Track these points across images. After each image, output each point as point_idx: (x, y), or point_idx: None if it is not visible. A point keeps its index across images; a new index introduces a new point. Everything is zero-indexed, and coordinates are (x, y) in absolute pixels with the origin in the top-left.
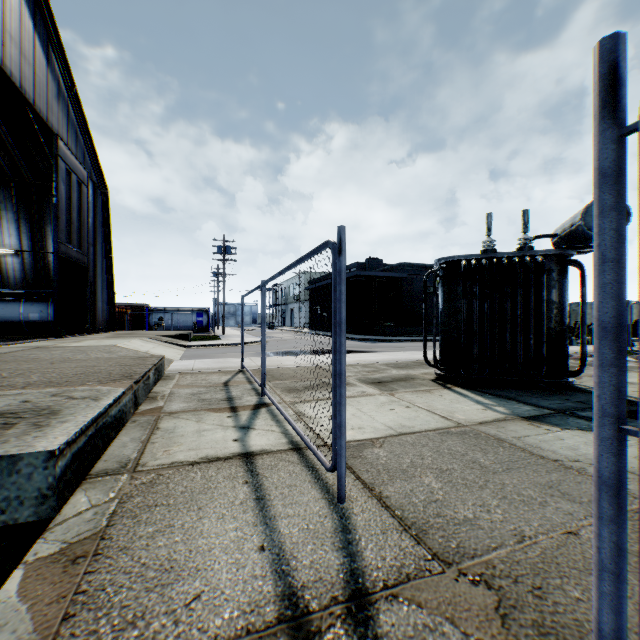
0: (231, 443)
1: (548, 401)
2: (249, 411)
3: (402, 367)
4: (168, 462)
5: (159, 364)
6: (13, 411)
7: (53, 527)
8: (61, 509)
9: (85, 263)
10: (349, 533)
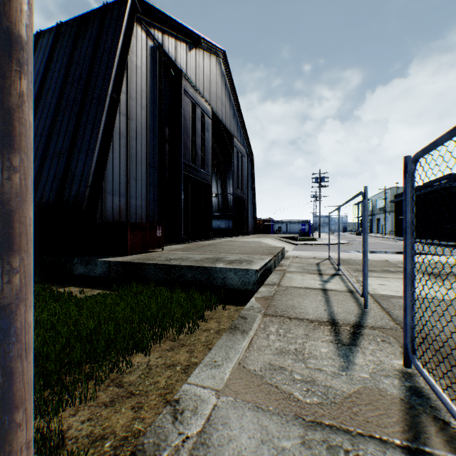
0: (317, 285)
1: None
2: (328, 276)
3: None
4: (290, 286)
5: (282, 250)
6: (239, 260)
7: (258, 292)
8: (258, 289)
9: (243, 198)
10: (363, 315)
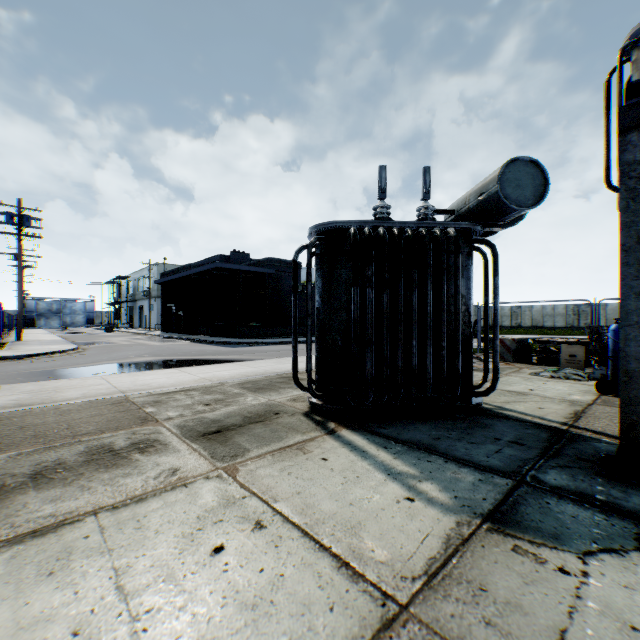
0: None
1: (480, 448)
2: None
3: (263, 388)
4: None
5: None
6: None
7: None
8: None
9: None
10: None
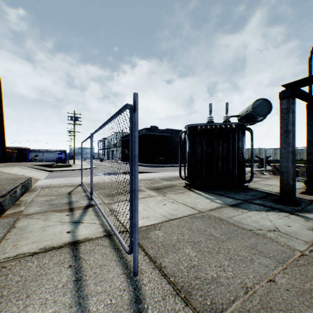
0: (65, 234)
1: (239, 195)
2: (81, 210)
3: (168, 180)
4: (14, 255)
5: (26, 182)
6: None
7: None
8: None
9: None
10: (140, 303)
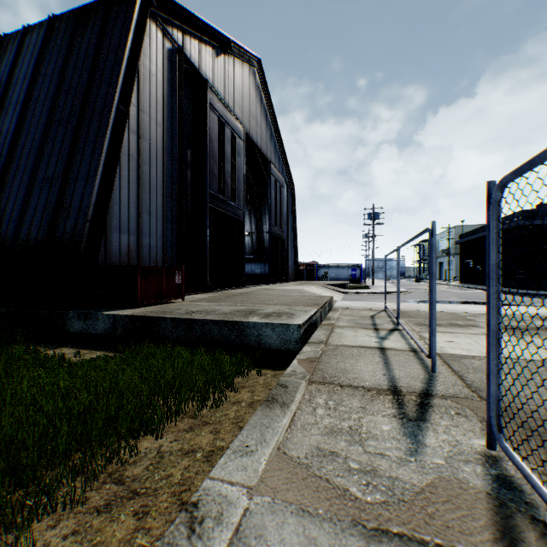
0: (373, 343)
1: None
2: (386, 331)
3: None
4: (340, 344)
5: (330, 301)
6: (277, 312)
7: (301, 353)
8: (301, 349)
9: (282, 237)
10: (431, 381)
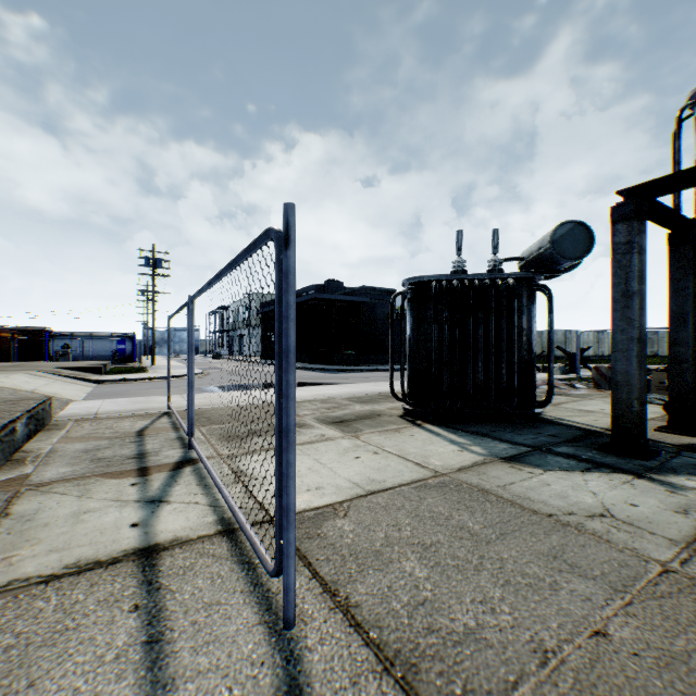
0: (127, 531)
1: (522, 436)
2: (166, 473)
3: (366, 401)
4: (3, 582)
5: (40, 409)
6: None
7: None
8: None
9: None
10: (299, 695)
